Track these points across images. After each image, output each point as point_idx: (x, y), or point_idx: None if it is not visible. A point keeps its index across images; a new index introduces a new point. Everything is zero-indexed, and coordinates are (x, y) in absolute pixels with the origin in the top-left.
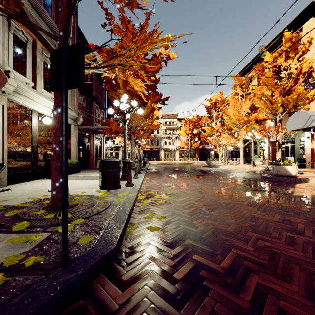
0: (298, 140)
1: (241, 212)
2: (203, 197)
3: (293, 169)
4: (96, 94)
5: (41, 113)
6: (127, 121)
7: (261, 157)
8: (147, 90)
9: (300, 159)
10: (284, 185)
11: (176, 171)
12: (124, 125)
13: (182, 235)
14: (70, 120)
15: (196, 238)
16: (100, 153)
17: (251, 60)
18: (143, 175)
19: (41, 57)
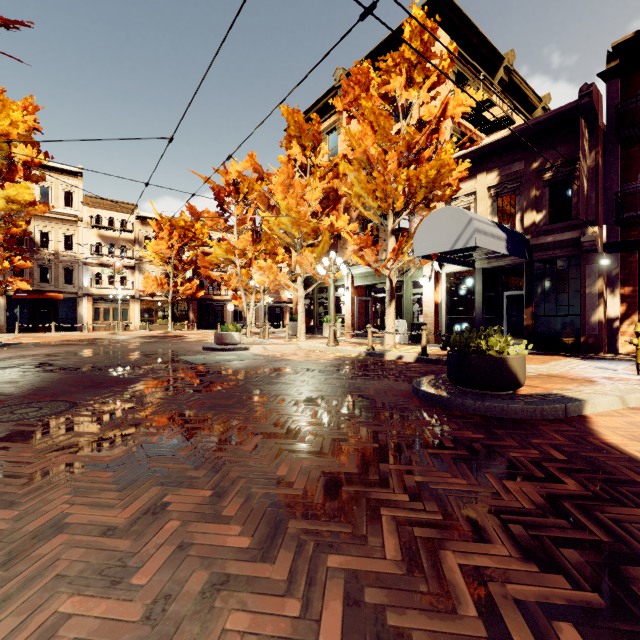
0: (410, 284)
1: None
2: None
3: (522, 365)
4: None
5: None
6: None
7: (337, 320)
8: None
9: (420, 324)
10: (639, 480)
11: (78, 382)
12: None
13: None
14: None
15: None
16: None
17: (318, 100)
18: None
19: None
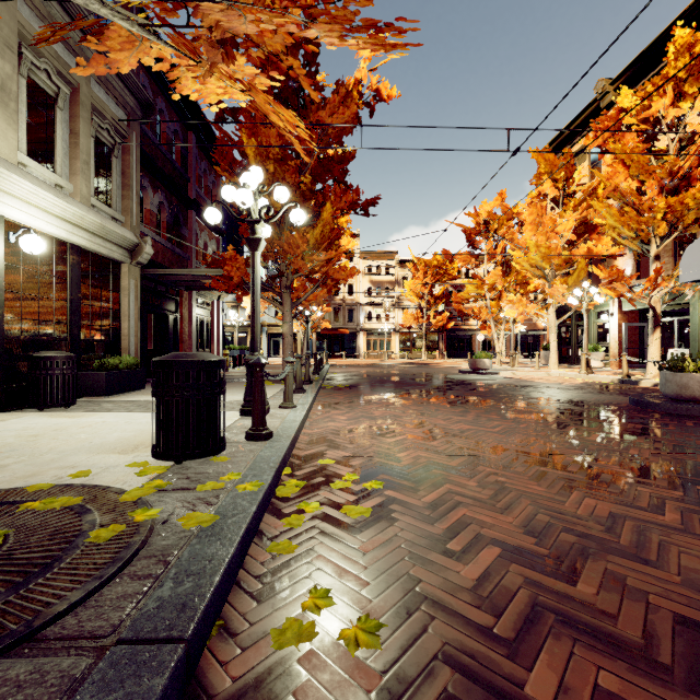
0: (699, 307)
1: None
2: (502, 483)
3: None
4: (198, 194)
5: (19, 224)
6: (259, 245)
7: (600, 349)
8: (323, 179)
9: None
10: None
11: (398, 383)
12: (252, 257)
13: None
14: (116, 251)
15: None
16: (209, 339)
17: (576, 117)
18: (309, 399)
19: (14, 63)
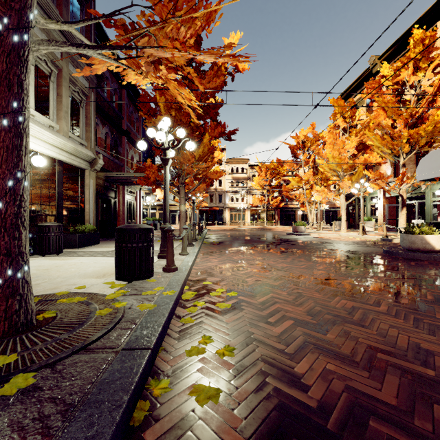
0: (430, 195)
1: (387, 335)
2: (300, 293)
3: (436, 240)
4: (128, 126)
5: (30, 149)
6: (168, 162)
7: (372, 220)
8: (204, 118)
9: (435, 223)
10: (429, 268)
11: (248, 241)
12: (164, 169)
13: (276, 420)
14: (83, 163)
15: (313, 434)
16: (134, 214)
17: (357, 78)
18: (196, 250)
19: None
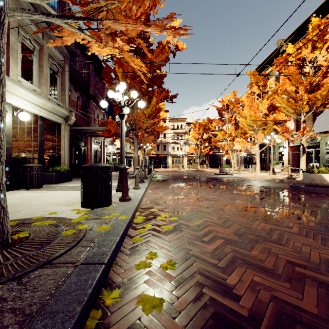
0: (324, 144)
1: (301, 252)
2: (228, 218)
3: None
4: (95, 92)
5: (18, 107)
6: (124, 117)
7: (279, 163)
8: (152, 86)
9: (328, 165)
10: (327, 199)
11: (186, 179)
12: (121, 122)
13: (213, 328)
14: (59, 119)
15: None
16: (99, 159)
17: (268, 56)
18: (146, 185)
19: (16, 36)
